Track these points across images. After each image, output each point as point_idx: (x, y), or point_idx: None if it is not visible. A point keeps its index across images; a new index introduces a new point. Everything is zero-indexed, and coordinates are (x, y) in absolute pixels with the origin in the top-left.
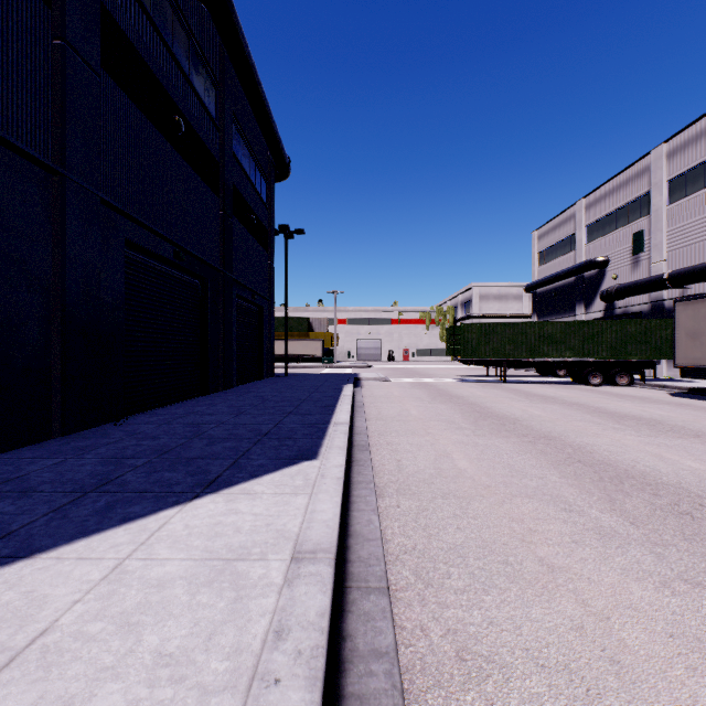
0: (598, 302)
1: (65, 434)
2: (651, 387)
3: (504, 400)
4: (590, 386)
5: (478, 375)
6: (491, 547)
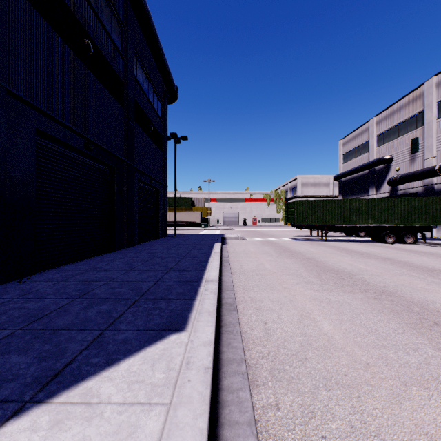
0: (385, 186)
1: None
2: (430, 245)
3: (332, 256)
4: (386, 244)
5: (304, 235)
6: None
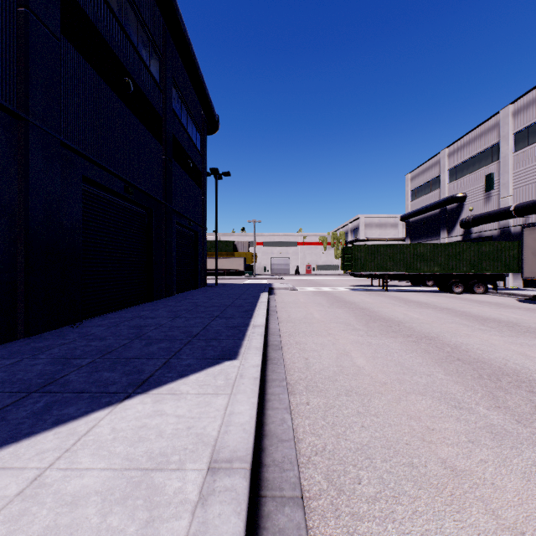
0: (458, 229)
1: (28, 335)
2: (502, 295)
3: (388, 306)
4: (454, 294)
5: (365, 285)
6: (395, 447)
